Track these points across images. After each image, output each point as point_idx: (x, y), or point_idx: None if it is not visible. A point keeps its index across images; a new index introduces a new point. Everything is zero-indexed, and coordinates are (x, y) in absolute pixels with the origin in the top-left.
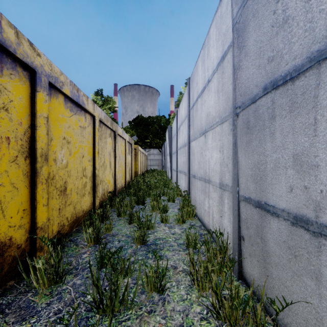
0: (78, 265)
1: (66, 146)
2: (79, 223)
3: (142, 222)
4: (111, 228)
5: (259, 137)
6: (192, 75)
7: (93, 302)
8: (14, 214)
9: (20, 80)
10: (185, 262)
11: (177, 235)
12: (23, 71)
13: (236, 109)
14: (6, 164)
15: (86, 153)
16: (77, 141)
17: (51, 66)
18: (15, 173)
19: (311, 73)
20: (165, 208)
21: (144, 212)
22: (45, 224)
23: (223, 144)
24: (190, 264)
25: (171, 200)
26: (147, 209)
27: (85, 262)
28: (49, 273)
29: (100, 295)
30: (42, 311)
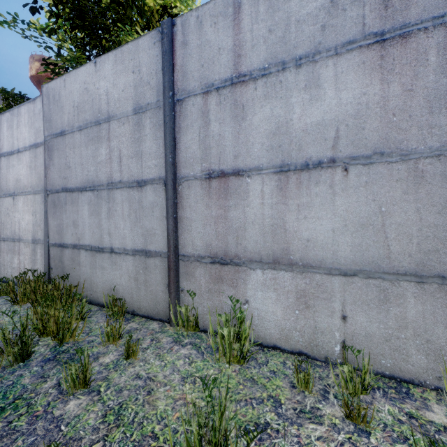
0: None
1: None
2: None
3: None
4: None
5: (60, 211)
6: None
7: None
8: None
9: None
10: (0, 302)
11: None
12: None
13: (47, 191)
14: None
15: None
16: None
17: None
18: None
19: (77, 193)
20: None
21: None
22: None
23: (36, 210)
24: (11, 292)
25: None
26: None
27: None
28: None
29: None
30: None
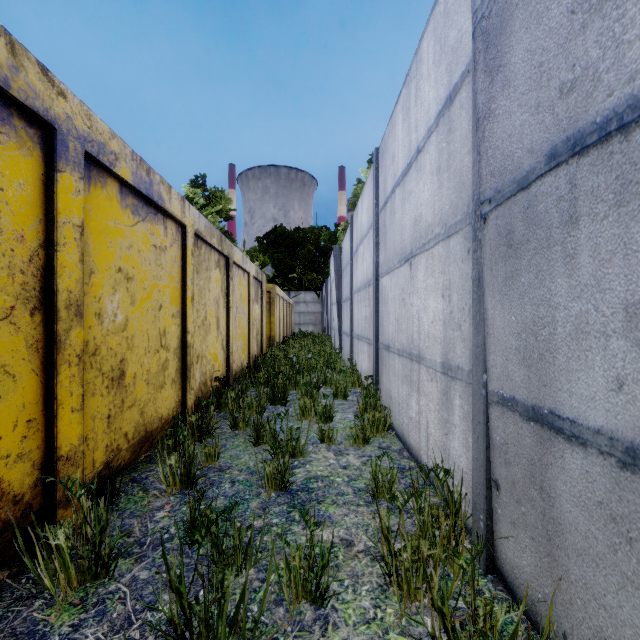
0: (146, 536)
1: (123, 286)
2: (154, 443)
3: (280, 442)
4: (216, 454)
5: (536, 266)
6: (383, 141)
7: (171, 628)
8: (7, 432)
9: (20, 147)
10: (370, 531)
11: (353, 470)
12: (28, 128)
13: (481, 204)
14: None
15: (166, 299)
16: (149, 275)
17: (91, 119)
18: (9, 343)
19: None
20: (328, 412)
21: (285, 419)
22: (76, 449)
23: (449, 281)
24: (383, 540)
25: (341, 395)
26: (292, 414)
27: (160, 530)
28: (80, 557)
29: (185, 612)
30: None
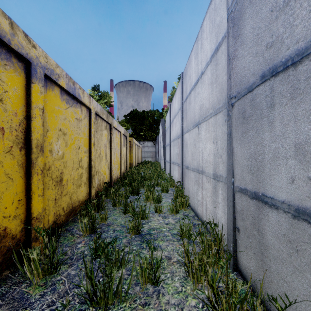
0: (73, 255)
1: (62, 137)
2: (76, 213)
3: (136, 212)
4: (106, 217)
5: (256, 127)
6: (185, 69)
7: (87, 295)
8: (9, 205)
9: (15, 71)
10: (179, 252)
11: (171, 225)
12: (18, 62)
13: (231, 99)
14: (1, 154)
15: (82, 144)
16: (73, 133)
17: (47, 58)
18: (10, 164)
19: None
20: (159, 198)
21: (138, 202)
22: (40, 214)
23: (216, 135)
24: (185, 255)
25: (165, 190)
26: (141, 199)
27: (80, 252)
28: (43, 264)
29: (93, 287)
30: (35, 303)
